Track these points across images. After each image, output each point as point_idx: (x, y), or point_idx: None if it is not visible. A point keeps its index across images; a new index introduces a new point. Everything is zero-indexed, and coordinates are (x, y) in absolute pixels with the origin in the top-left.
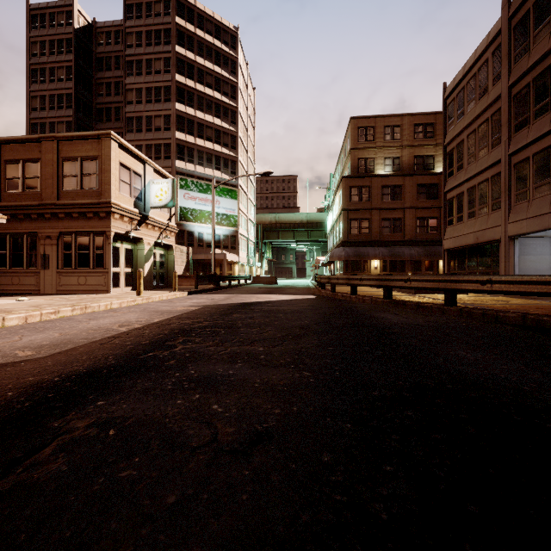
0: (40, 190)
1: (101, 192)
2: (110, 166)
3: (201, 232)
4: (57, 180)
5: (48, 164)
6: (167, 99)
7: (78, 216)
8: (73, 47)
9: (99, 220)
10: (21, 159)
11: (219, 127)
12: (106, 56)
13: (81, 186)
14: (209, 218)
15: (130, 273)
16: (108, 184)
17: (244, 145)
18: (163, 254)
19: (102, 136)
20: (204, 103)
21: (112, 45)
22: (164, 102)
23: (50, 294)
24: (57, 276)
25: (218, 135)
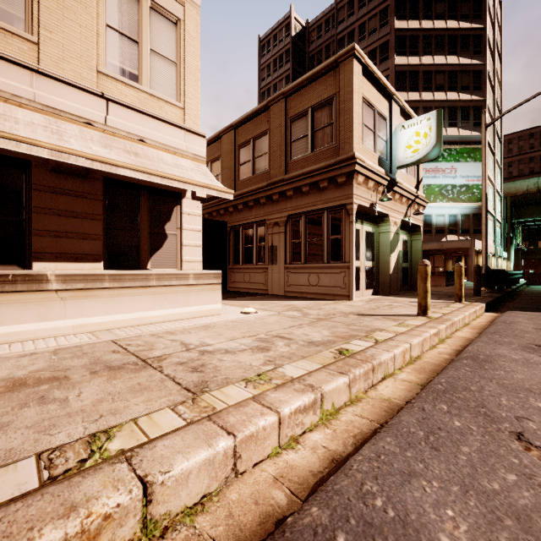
0: (267, 168)
1: (338, 146)
2: (352, 101)
3: (428, 214)
4: (284, 149)
5: (276, 131)
6: (383, 58)
7: (309, 189)
8: (291, 55)
9: (335, 190)
10: (251, 138)
11: (455, 67)
12: (317, 51)
13: (311, 147)
14: (440, 193)
15: (370, 268)
16: (349, 130)
17: (491, 82)
18: (405, 240)
19: (340, 59)
20: (432, 43)
21: (322, 36)
22: (379, 63)
23: (278, 298)
24: (284, 273)
25: (452, 79)
